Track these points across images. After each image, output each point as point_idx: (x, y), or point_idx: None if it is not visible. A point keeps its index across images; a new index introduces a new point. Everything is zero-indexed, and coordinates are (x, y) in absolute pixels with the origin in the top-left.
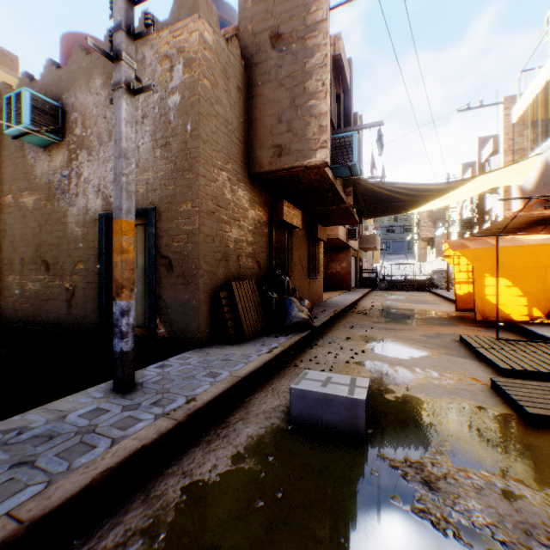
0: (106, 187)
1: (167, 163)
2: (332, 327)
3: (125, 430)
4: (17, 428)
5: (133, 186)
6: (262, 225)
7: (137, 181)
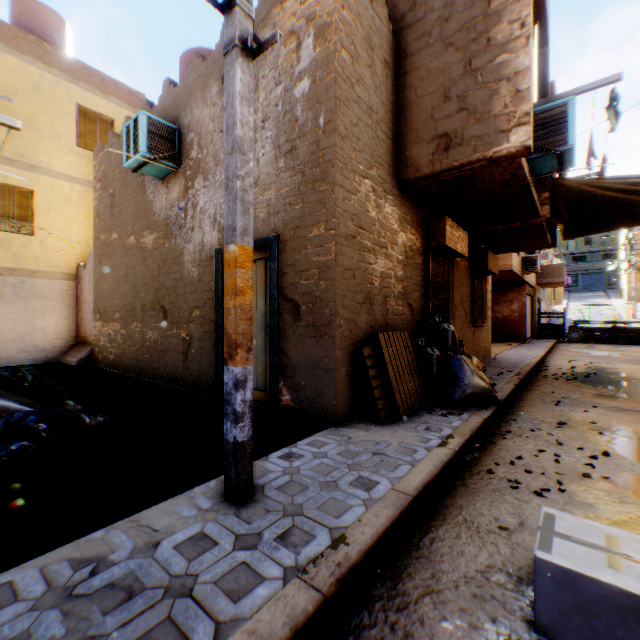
0: (222, 216)
1: (292, 175)
2: (521, 401)
3: (236, 602)
4: (93, 558)
5: (251, 194)
6: (415, 254)
7: (256, 204)
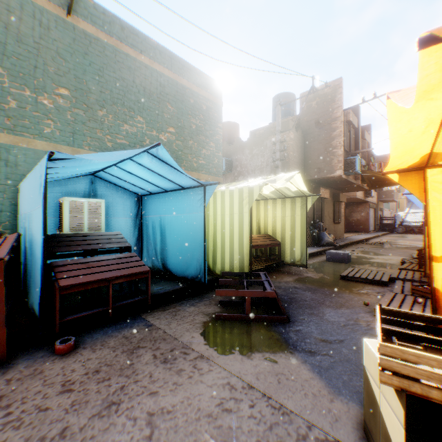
0: None
1: None
2: (345, 248)
3: None
4: None
5: None
6: None
7: None
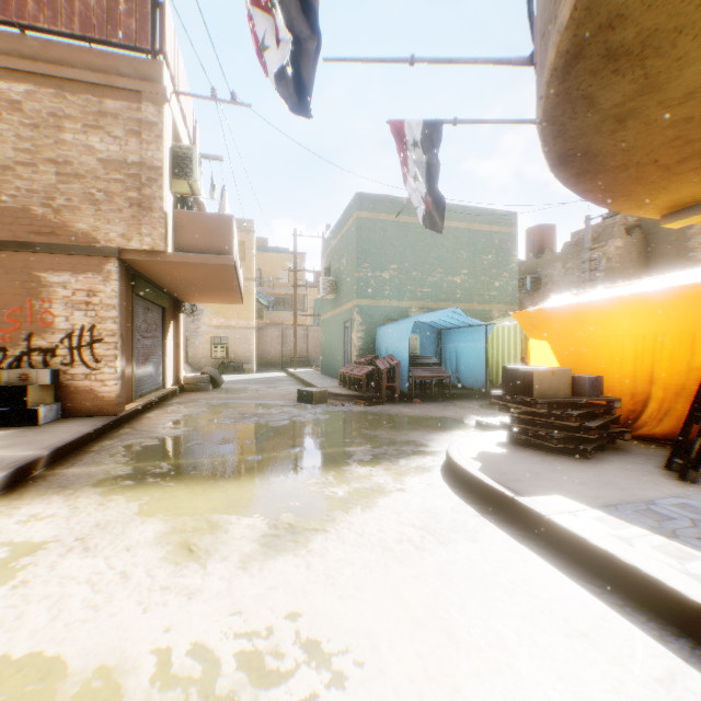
0: None
1: None
2: None
3: None
4: None
5: None
6: None
7: None
